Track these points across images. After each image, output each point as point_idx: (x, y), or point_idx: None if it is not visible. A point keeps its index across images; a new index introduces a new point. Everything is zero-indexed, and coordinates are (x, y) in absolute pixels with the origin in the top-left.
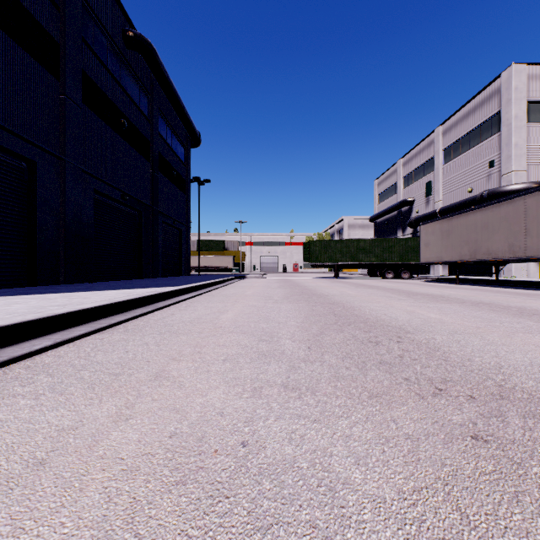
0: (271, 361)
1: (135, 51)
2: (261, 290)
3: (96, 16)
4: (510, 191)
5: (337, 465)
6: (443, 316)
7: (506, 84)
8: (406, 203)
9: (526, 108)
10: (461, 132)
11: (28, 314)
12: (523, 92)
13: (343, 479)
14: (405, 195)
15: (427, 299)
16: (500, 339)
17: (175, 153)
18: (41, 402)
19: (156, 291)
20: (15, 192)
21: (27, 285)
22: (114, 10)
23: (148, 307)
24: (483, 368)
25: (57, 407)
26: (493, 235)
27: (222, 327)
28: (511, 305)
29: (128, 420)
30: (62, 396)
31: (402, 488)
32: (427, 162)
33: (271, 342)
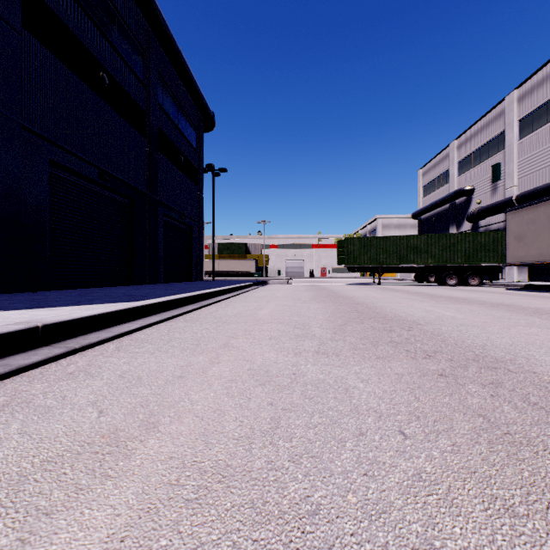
0: None
1: None
2: (287, 306)
3: None
4: None
5: None
6: None
7: None
8: (463, 193)
9: None
10: (549, 93)
11: None
12: None
13: None
14: (460, 183)
15: None
16: None
17: (182, 134)
18: None
19: (35, 320)
20: None
21: None
22: None
23: None
24: None
25: None
26: None
27: None
28: None
29: None
30: None
31: None
32: (493, 139)
33: None
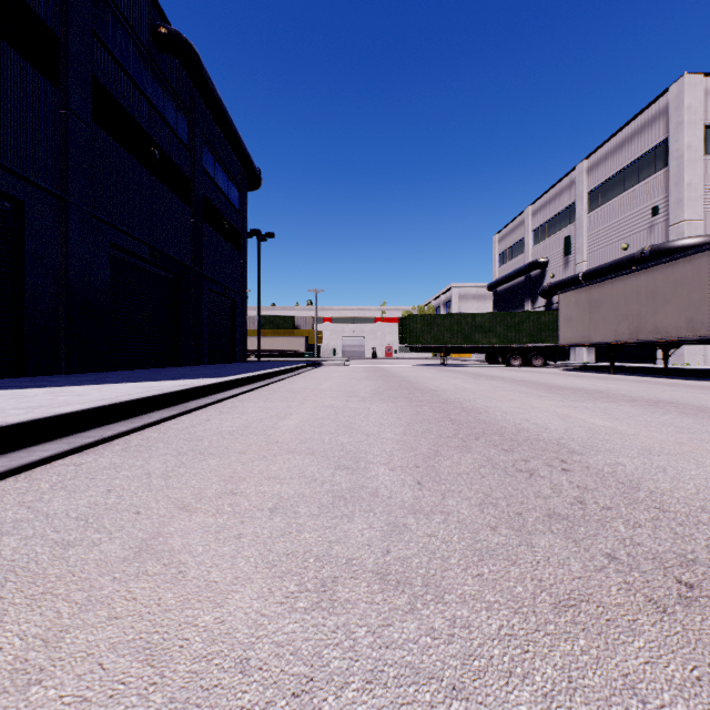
0: (355, 512)
1: (170, 54)
2: (343, 383)
3: (114, 3)
4: (681, 248)
5: None
6: (616, 423)
7: (675, 103)
8: (537, 265)
9: (703, 135)
10: (613, 169)
11: None
12: (699, 113)
13: None
14: (535, 254)
15: (579, 395)
16: None
17: (226, 197)
18: None
19: (189, 384)
20: None
21: (12, 376)
22: None
23: (172, 409)
24: None
25: None
26: (663, 307)
27: (278, 443)
28: (706, 404)
29: (28, 689)
30: None
31: None
32: (565, 210)
33: (355, 472)
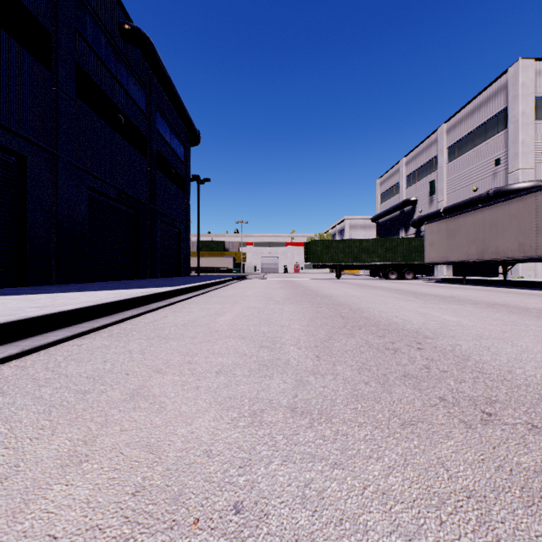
0: (274, 374)
1: (132, 44)
2: (262, 291)
3: (91, 7)
4: (517, 190)
5: None
6: (460, 319)
7: (513, 80)
8: (409, 203)
9: (533, 104)
10: (466, 130)
11: None
12: (530, 88)
13: None
14: (408, 194)
15: (437, 300)
16: (535, 345)
17: (173, 151)
18: None
19: (150, 291)
20: (4, 188)
21: (16, 285)
22: (110, 2)
23: (139, 309)
24: (530, 383)
25: None
26: (502, 234)
27: (218, 331)
28: (529, 306)
29: (81, 464)
30: (5, 424)
31: None
32: (430, 161)
33: (273, 350)
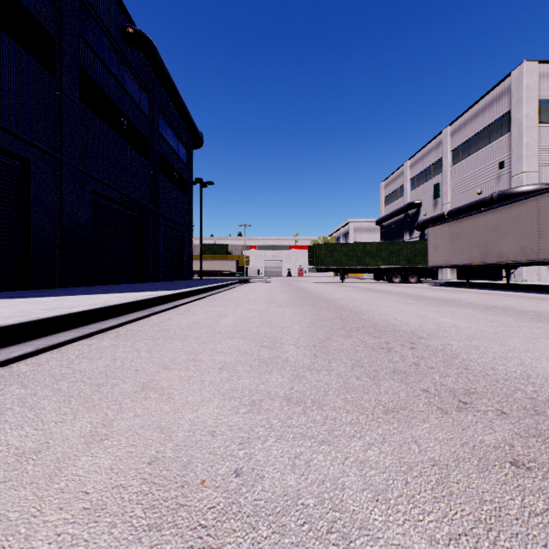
0: (273, 370)
1: (135, 48)
2: (265, 294)
3: (94, 11)
4: (520, 193)
5: (351, 501)
6: (457, 321)
7: (517, 83)
8: (413, 206)
9: (537, 107)
10: (470, 133)
11: (10, 318)
12: (534, 91)
13: (360, 522)
14: (412, 197)
15: (437, 303)
16: (522, 345)
17: (176, 154)
18: (6, 418)
19: (154, 295)
20: (8, 192)
21: (21, 289)
22: (113, 5)
23: (144, 311)
24: (509, 377)
25: (23, 424)
26: (504, 238)
27: (221, 332)
28: (527, 309)
29: (103, 441)
30: (31, 411)
31: (434, 536)
32: (435, 163)
33: (273, 349)
